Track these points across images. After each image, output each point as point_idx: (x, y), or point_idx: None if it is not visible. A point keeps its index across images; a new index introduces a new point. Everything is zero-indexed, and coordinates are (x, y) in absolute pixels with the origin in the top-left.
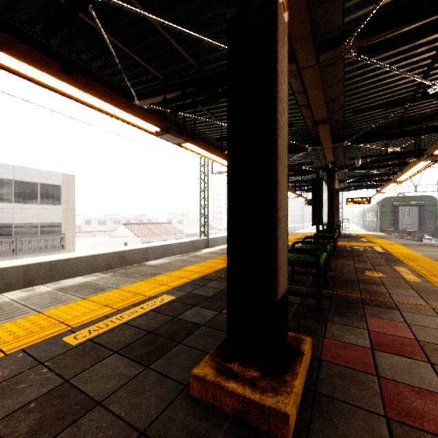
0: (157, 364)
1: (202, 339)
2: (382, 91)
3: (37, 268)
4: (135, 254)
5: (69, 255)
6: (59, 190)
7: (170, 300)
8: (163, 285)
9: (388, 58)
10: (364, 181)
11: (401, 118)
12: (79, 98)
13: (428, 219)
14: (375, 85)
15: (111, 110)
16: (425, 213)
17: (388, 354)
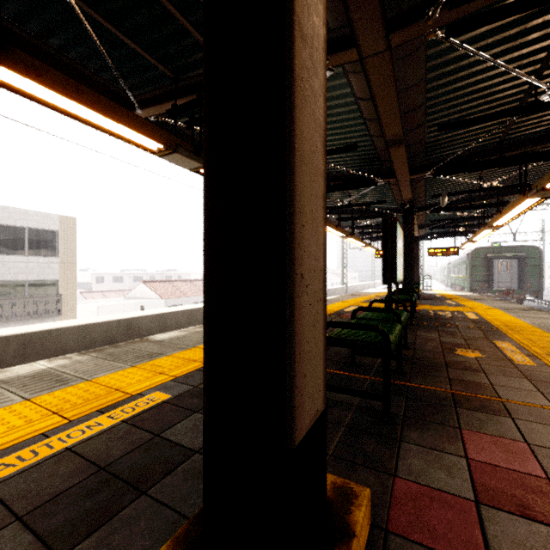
0: (82, 549)
1: (188, 482)
2: (477, 100)
3: (4, 344)
4: (149, 323)
5: (53, 325)
6: (55, 237)
7: (162, 401)
8: (161, 373)
9: (488, 48)
10: (450, 227)
11: (501, 139)
12: (26, 90)
13: (531, 275)
14: (468, 91)
15: (83, 113)
16: (526, 267)
17: (506, 514)
